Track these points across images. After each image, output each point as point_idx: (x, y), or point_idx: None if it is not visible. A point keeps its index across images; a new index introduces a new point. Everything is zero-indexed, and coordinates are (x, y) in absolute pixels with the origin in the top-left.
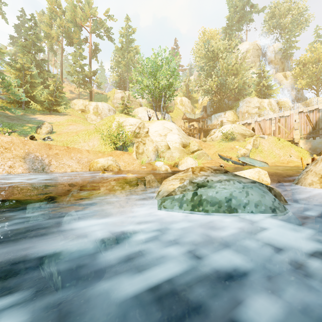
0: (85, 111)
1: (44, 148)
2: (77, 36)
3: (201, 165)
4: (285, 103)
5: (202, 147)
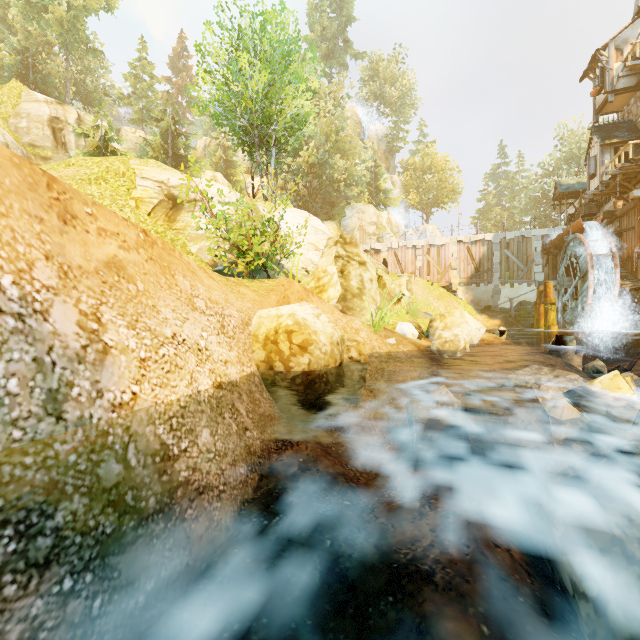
0: None
1: (21, 197)
2: None
3: None
4: (398, 226)
5: None
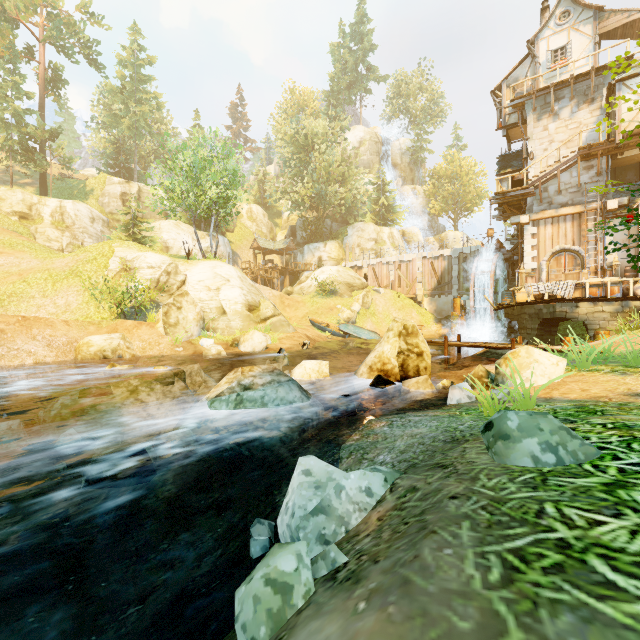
0: (29, 217)
1: None
2: (5, 42)
3: (276, 342)
4: (413, 236)
5: (284, 306)
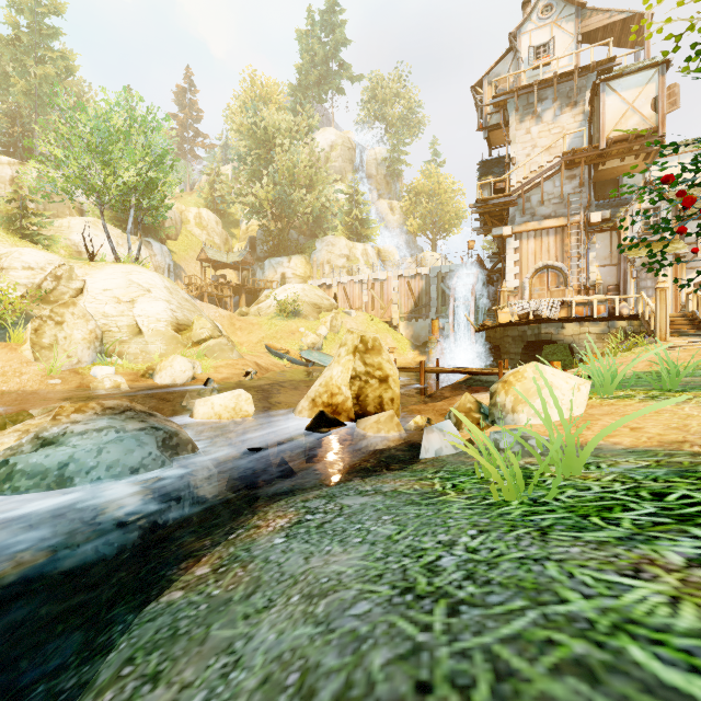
0: None
1: None
2: None
3: (211, 371)
4: (389, 255)
5: (234, 328)
